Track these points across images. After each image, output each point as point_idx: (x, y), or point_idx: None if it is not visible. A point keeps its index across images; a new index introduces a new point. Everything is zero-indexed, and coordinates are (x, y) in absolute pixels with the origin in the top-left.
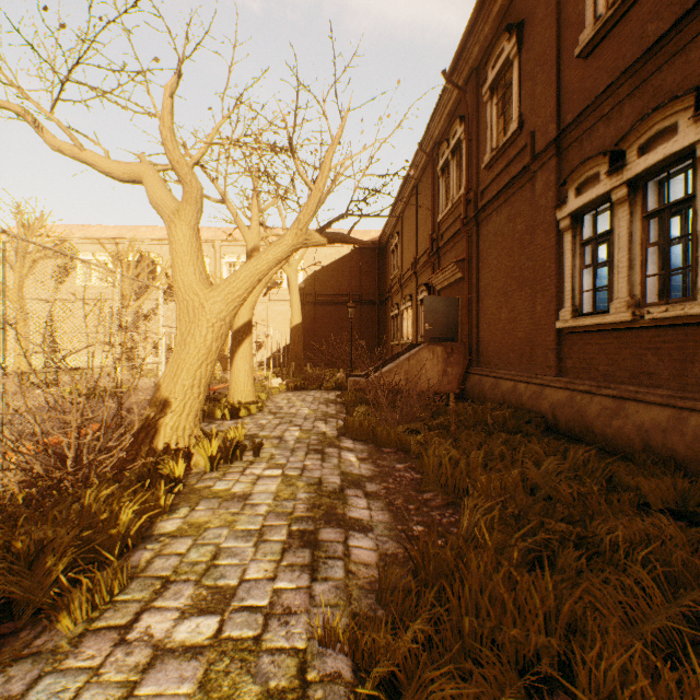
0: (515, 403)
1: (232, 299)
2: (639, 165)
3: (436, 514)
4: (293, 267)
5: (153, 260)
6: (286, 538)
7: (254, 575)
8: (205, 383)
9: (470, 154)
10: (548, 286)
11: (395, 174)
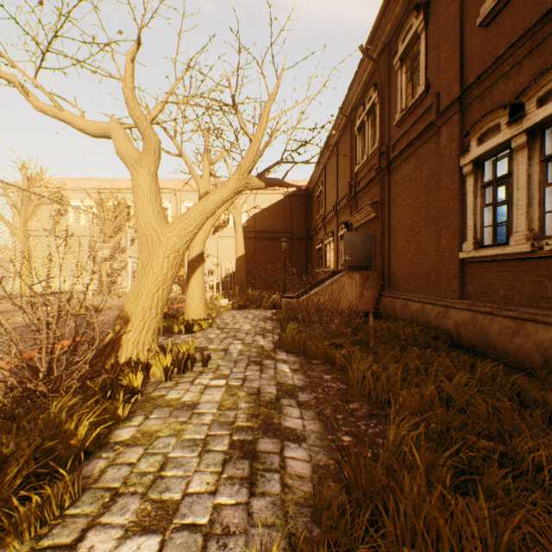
0: (423, 321)
1: (184, 234)
2: (538, 115)
3: (362, 424)
4: (238, 210)
5: (128, 205)
6: (227, 448)
7: (196, 489)
8: (161, 305)
9: (383, 115)
10: (452, 222)
11: (322, 127)
